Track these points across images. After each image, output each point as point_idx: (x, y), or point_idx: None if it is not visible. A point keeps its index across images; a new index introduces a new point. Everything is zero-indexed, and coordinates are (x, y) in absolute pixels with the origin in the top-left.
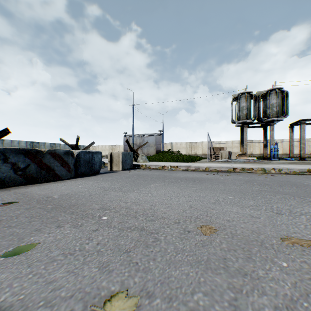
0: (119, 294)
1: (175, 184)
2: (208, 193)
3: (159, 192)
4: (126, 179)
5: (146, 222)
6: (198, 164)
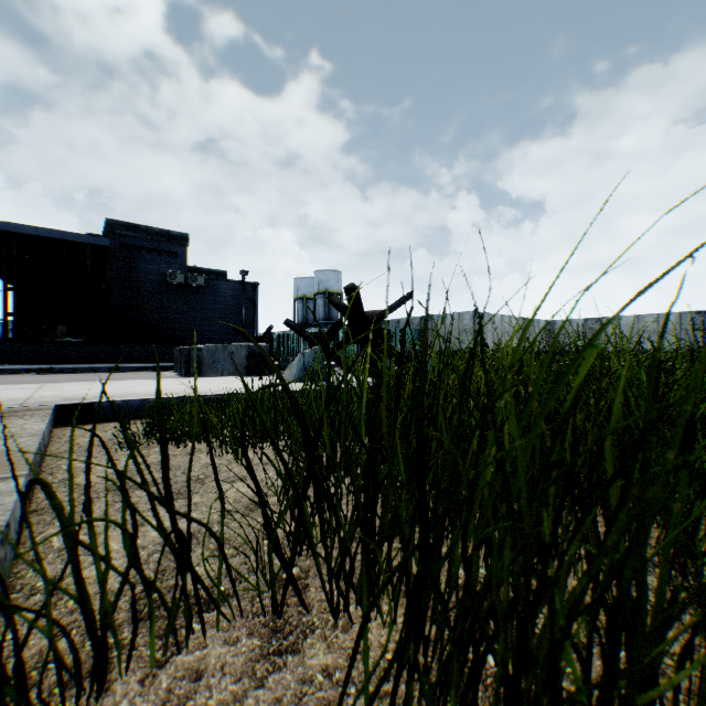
0: (30, 375)
1: (43, 381)
2: (2, 381)
3: (51, 379)
4: (120, 379)
5: (38, 377)
6: (15, 393)
